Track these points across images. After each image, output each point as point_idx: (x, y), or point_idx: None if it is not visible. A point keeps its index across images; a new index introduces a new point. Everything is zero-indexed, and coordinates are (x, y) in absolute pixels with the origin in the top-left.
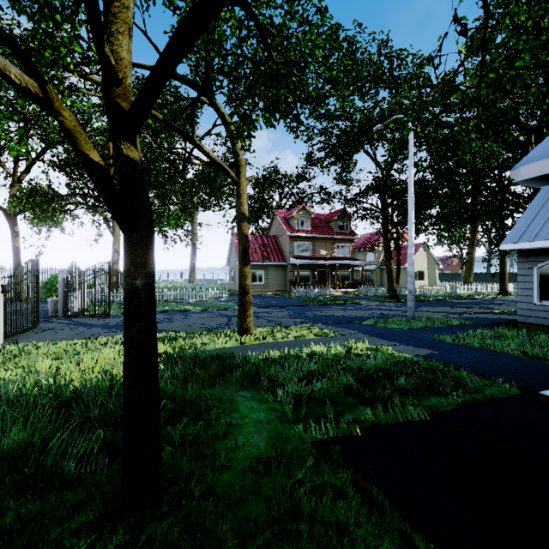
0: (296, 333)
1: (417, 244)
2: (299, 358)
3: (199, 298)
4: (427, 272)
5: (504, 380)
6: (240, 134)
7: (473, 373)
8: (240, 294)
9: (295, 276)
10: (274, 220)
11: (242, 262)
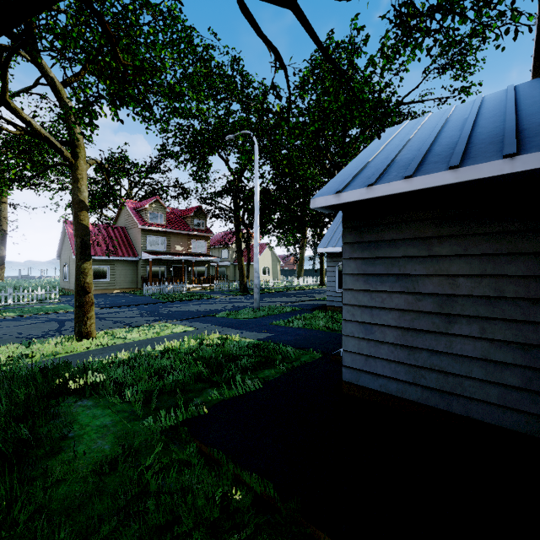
0: (148, 331)
1: (264, 243)
2: (151, 356)
3: (12, 302)
4: (271, 268)
5: (314, 349)
6: (79, 119)
7: (296, 347)
8: (78, 294)
9: (148, 272)
10: (122, 209)
11: (80, 257)
